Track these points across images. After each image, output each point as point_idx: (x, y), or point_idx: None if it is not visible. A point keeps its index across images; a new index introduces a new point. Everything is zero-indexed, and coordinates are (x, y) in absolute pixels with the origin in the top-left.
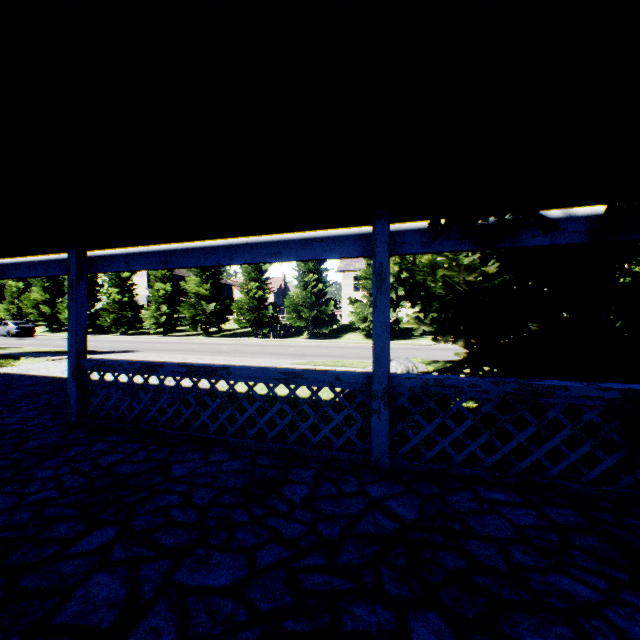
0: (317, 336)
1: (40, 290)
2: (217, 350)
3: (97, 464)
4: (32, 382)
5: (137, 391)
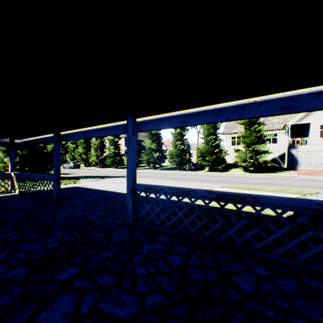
0: (213, 170)
1: (81, 148)
2: (166, 177)
3: (170, 265)
4: (91, 192)
5: (173, 207)
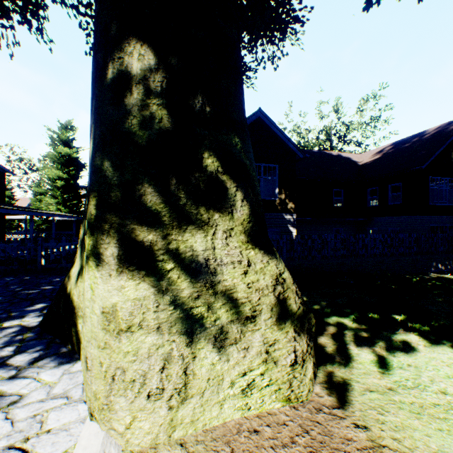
0: None
1: None
2: None
3: None
4: None
5: None
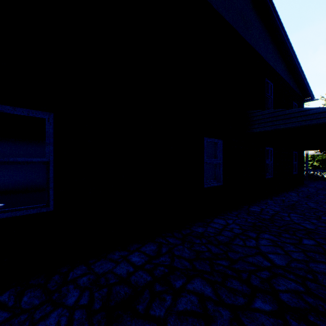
0: None
1: None
2: None
3: None
4: None
5: None
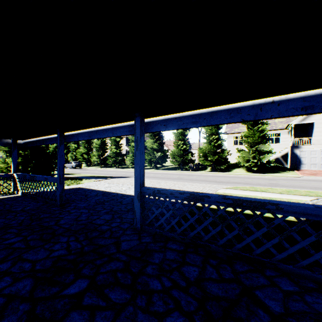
0: (215, 170)
1: (83, 148)
2: (169, 177)
3: (186, 278)
4: (95, 194)
5: (184, 213)
